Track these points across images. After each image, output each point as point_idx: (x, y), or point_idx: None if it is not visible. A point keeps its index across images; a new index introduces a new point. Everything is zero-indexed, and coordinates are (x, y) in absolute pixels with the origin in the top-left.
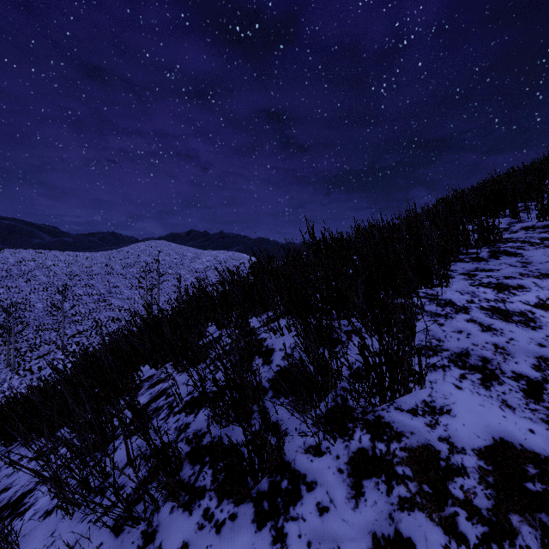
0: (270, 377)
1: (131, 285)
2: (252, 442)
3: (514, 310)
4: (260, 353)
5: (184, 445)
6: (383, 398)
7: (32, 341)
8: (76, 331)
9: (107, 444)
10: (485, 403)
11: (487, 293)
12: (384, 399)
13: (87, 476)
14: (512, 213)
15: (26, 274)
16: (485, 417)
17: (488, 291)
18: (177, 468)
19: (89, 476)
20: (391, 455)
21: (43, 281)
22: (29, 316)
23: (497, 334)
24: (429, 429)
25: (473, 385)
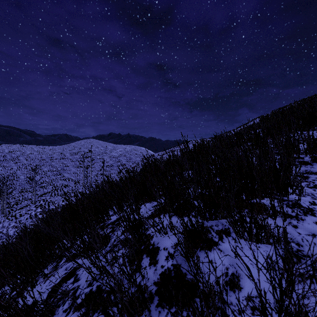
0: (156, 279)
1: (76, 165)
2: None
3: None
4: (147, 252)
5: None
6: None
7: (17, 198)
8: (43, 192)
9: None
10: None
11: None
12: None
13: None
14: None
15: (14, 158)
16: None
17: None
18: None
19: None
20: None
21: (24, 163)
22: (16, 183)
23: None
24: None
25: None
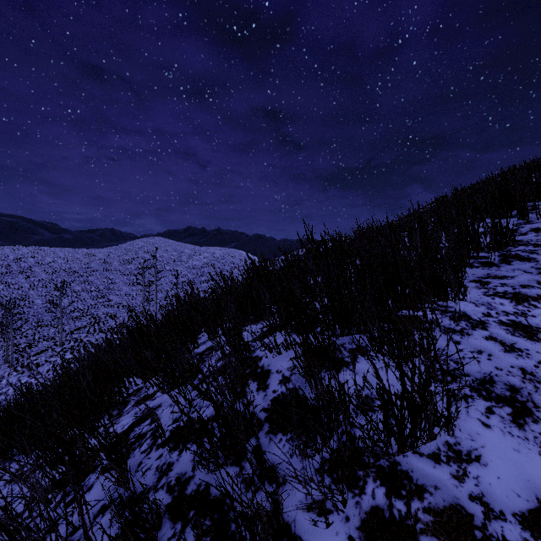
0: (266, 405)
1: (129, 281)
2: (243, 513)
3: (538, 325)
4: (254, 376)
5: (165, 494)
6: (401, 447)
7: (30, 337)
8: (75, 327)
9: (84, 477)
10: (521, 448)
11: (505, 305)
12: (403, 448)
13: (49, 533)
14: (520, 213)
15: (25, 270)
16: (524, 467)
17: (505, 302)
18: (155, 528)
19: (59, 520)
20: (413, 518)
21: (42, 278)
22: (28, 312)
23: (522, 355)
24: (456, 482)
25: (504, 422)
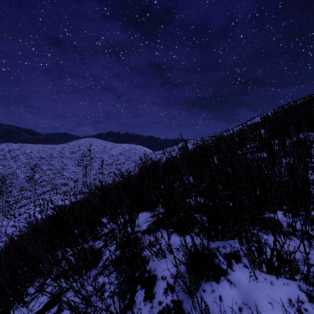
0: None
1: (75, 164)
2: None
3: None
4: (142, 281)
5: None
6: None
7: (16, 197)
8: (42, 191)
9: None
10: None
11: None
12: None
13: None
14: None
15: (14, 157)
16: None
17: None
18: None
19: None
20: None
21: (24, 162)
22: (16, 182)
23: None
24: None
25: None
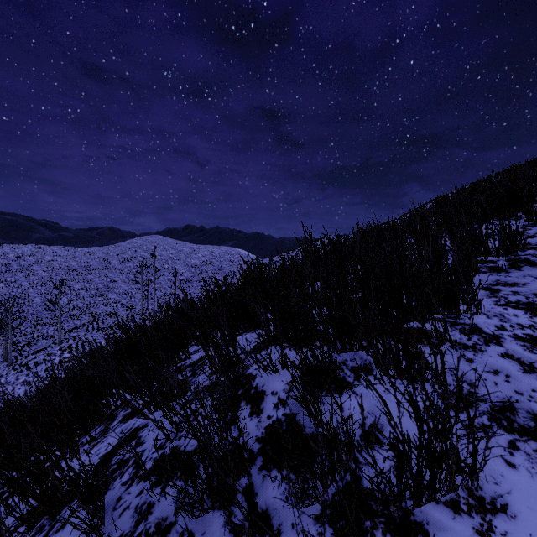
0: (259, 434)
1: (128, 279)
2: None
3: None
4: (247, 398)
5: None
6: (417, 501)
7: (30, 336)
8: (74, 326)
9: (60, 509)
10: None
11: (519, 317)
12: (419, 501)
13: None
14: (527, 215)
15: (25, 268)
16: None
17: (519, 313)
18: None
19: None
20: None
21: (41, 276)
22: (28, 310)
23: None
24: None
25: (531, 461)
